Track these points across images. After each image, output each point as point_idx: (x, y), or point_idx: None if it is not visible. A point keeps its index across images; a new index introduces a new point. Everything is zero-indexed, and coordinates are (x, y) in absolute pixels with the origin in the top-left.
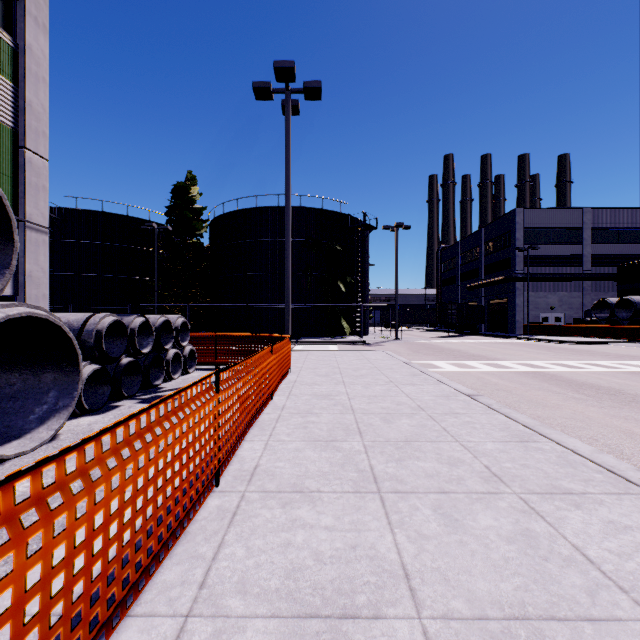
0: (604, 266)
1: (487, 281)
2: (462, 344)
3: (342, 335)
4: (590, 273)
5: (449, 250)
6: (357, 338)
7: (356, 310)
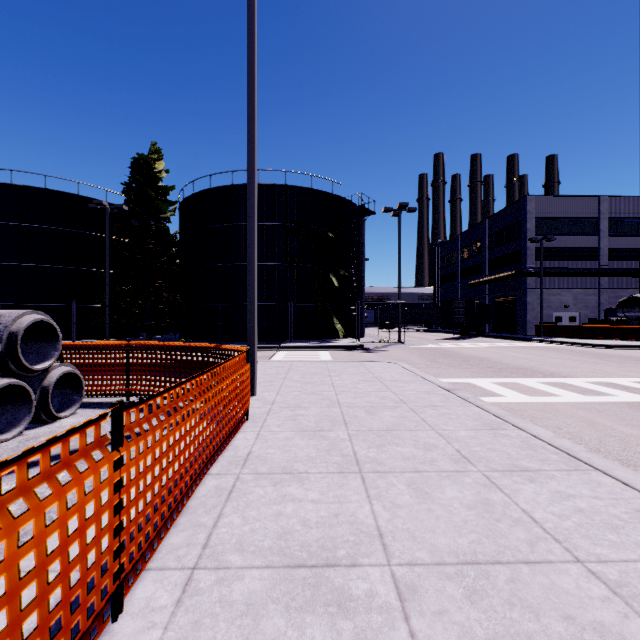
0: (622, 260)
1: (493, 277)
2: (481, 349)
3: (334, 337)
4: (608, 268)
5: (447, 245)
6: (353, 341)
7: (350, 308)
